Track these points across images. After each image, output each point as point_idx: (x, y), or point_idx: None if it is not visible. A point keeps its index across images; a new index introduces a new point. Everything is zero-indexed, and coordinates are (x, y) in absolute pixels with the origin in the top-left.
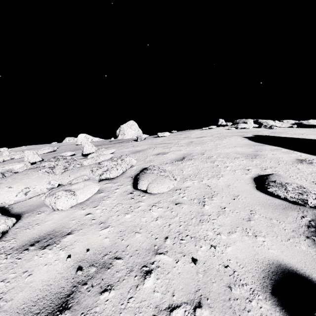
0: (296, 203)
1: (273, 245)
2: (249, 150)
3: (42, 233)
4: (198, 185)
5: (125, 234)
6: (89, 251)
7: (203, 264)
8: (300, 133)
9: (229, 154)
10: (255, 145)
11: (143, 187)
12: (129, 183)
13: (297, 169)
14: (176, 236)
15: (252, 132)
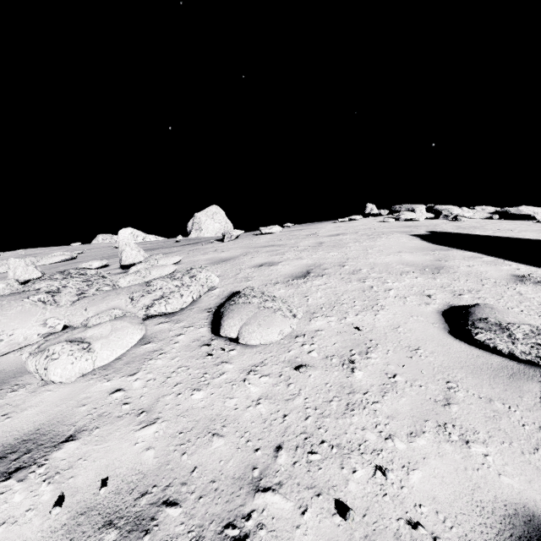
0: (532, 363)
1: (507, 465)
2: (426, 259)
3: (11, 439)
4: (339, 326)
5: (190, 440)
6: (106, 485)
7: (361, 518)
8: (507, 228)
9: (390, 265)
10: (434, 250)
11: (232, 333)
12: (204, 322)
13: (518, 293)
14: (299, 443)
15: (425, 227)
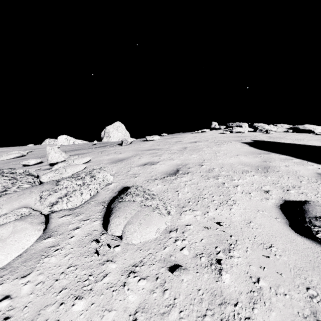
0: None
1: None
2: (256, 160)
3: None
4: (203, 221)
5: None
6: None
7: None
8: (299, 138)
9: (233, 165)
10: (259, 154)
11: (117, 232)
12: (98, 215)
13: None
14: None
15: (249, 137)
